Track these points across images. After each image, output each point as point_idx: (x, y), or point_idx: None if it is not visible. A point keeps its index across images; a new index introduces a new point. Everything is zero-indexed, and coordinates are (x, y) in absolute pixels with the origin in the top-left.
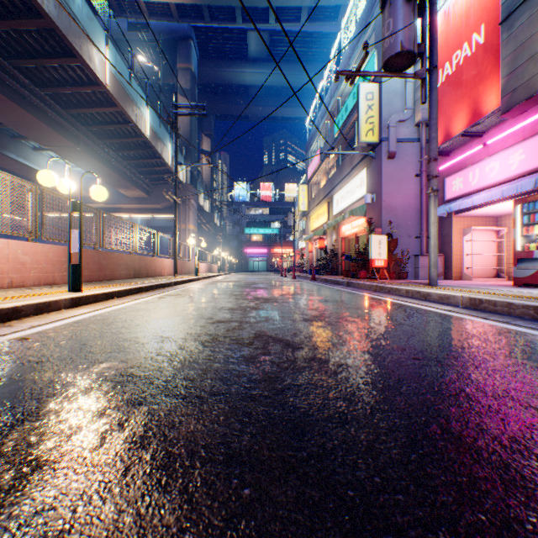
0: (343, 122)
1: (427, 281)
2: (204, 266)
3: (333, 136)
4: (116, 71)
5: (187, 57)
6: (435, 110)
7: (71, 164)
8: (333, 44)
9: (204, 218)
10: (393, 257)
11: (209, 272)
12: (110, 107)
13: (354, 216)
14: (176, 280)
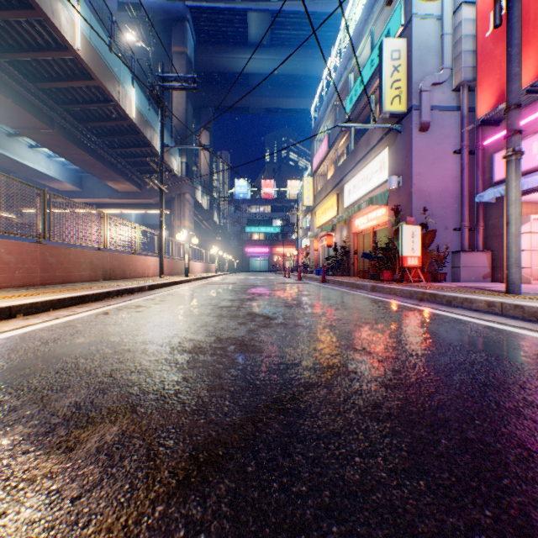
0: (357, 97)
1: (476, 284)
2: (200, 266)
3: (344, 117)
4: (90, 36)
5: (183, 40)
6: (519, 33)
7: (53, 153)
8: (340, 26)
9: (202, 215)
10: (428, 254)
11: (206, 273)
12: (86, 80)
13: (374, 205)
14: (153, 283)
